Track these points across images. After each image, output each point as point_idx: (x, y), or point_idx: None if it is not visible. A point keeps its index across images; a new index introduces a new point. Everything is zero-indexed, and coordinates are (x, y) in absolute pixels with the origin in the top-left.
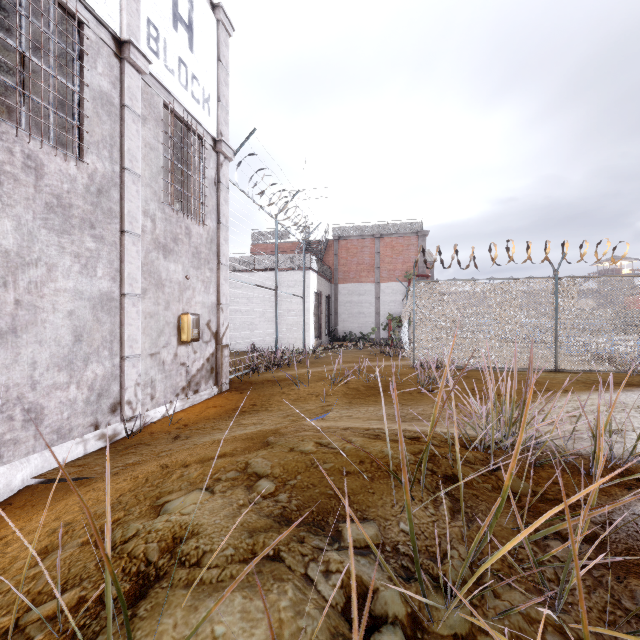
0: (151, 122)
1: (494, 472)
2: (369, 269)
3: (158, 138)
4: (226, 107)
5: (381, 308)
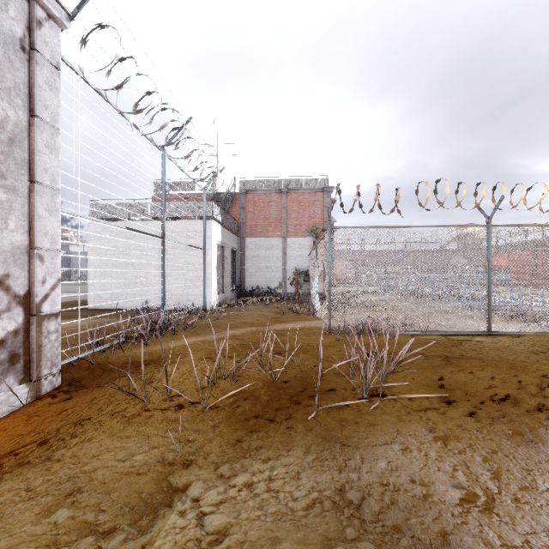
0: None
1: None
2: (276, 223)
3: None
4: None
5: (288, 263)
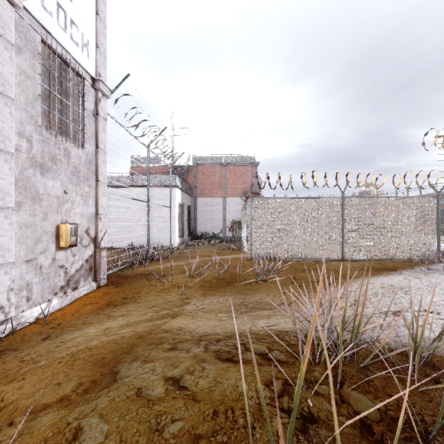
0: (27, 53)
1: (340, 392)
2: (219, 187)
3: (35, 68)
4: (104, 53)
5: (227, 215)
